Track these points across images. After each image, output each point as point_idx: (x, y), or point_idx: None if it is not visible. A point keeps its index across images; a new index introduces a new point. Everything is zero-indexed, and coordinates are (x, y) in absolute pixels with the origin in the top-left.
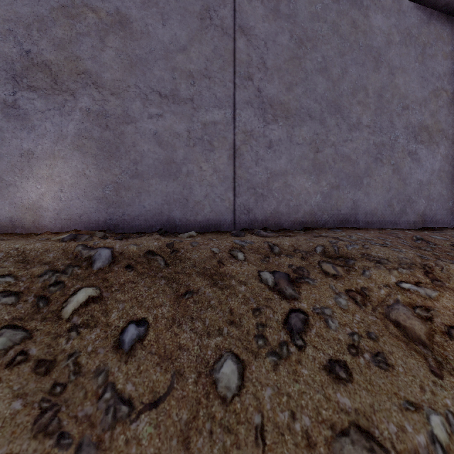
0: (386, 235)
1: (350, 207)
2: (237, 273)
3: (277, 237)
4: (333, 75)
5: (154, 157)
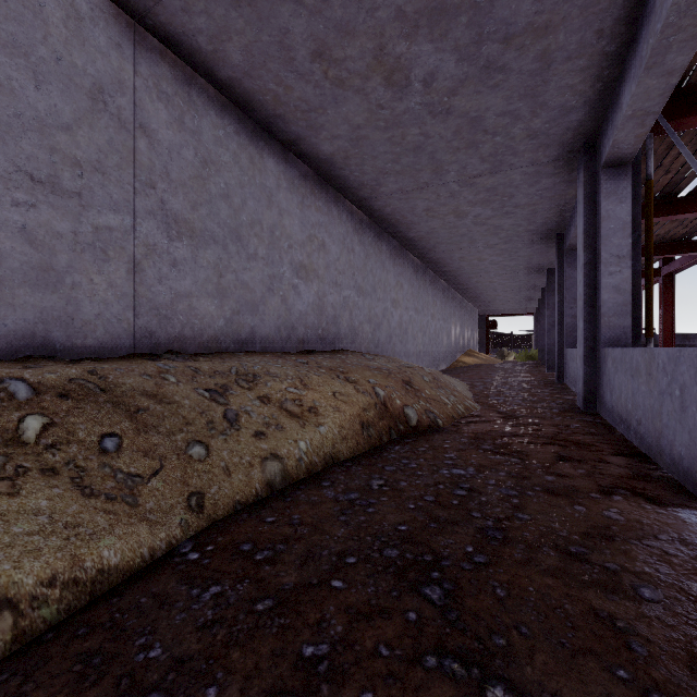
0: (278, 357)
1: (249, 332)
2: (178, 392)
3: (194, 361)
4: (235, 204)
5: (22, 260)
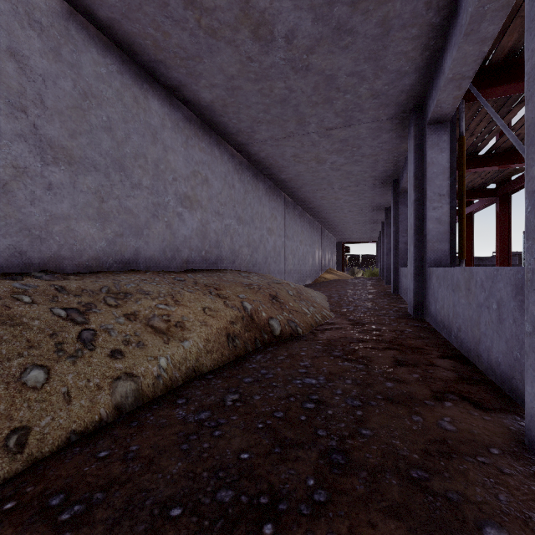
0: (157, 276)
1: (133, 253)
2: (28, 312)
3: (62, 280)
4: (118, 137)
5: None
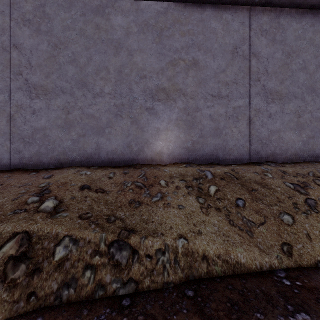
0: None
1: None
2: (273, 183)
3: (282, 167)
4: (310, 70)
5: (209, 127)
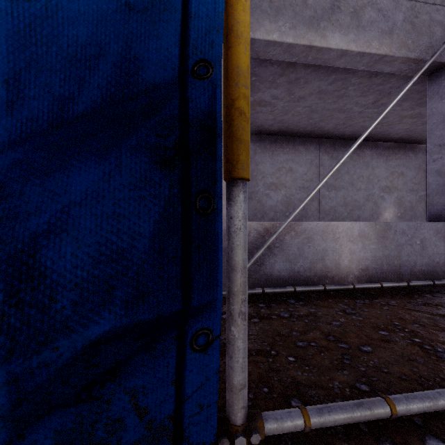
0: None
1: None
2: None
3: None
4: None
5: (408, 206)
